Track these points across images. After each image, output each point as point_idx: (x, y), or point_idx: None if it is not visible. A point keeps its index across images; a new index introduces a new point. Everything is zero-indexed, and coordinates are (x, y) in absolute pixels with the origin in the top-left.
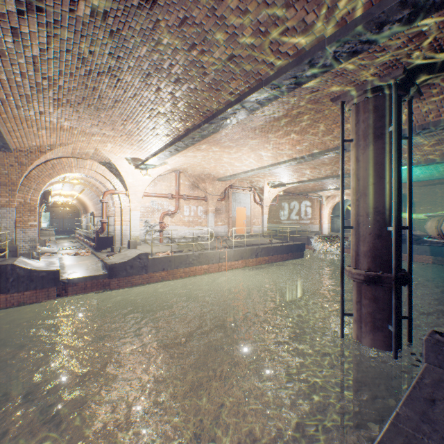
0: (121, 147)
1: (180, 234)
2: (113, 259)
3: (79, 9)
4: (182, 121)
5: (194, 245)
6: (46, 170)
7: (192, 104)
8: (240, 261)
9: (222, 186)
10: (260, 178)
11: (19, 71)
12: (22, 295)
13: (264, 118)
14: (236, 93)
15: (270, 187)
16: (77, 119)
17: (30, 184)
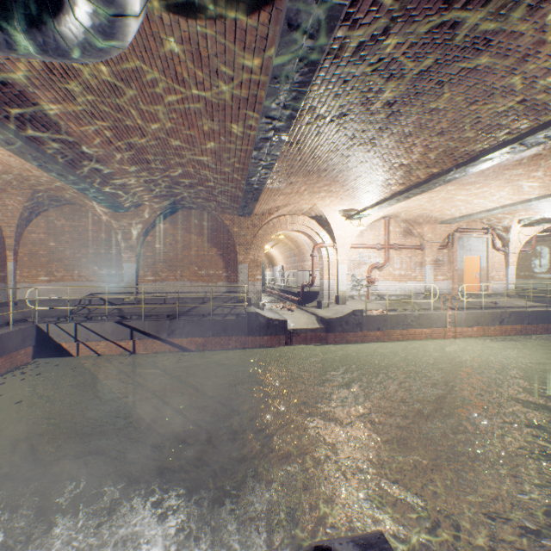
0: (340, 200)
1: (389, 290)
2: (325, 313)
3: (374, 106)
4: (427, 169)
5: (409, 304)
6: (268, 229)
7: (447, 151)
8: (474, 327)
9: (444, 231)
10: (505, 215)
11: (299, 158)
12: (261, 339)
13: (542, 147)
14: (515, 132)
15: (521, 226)
16: (314, 183)
17: (257, 242)
